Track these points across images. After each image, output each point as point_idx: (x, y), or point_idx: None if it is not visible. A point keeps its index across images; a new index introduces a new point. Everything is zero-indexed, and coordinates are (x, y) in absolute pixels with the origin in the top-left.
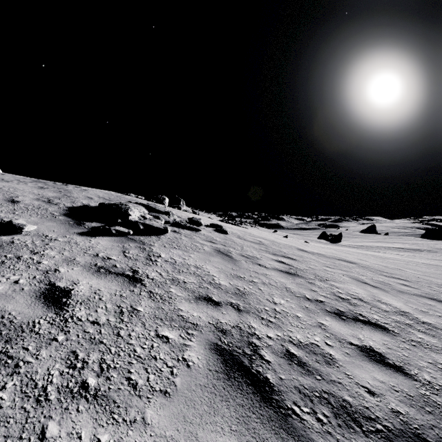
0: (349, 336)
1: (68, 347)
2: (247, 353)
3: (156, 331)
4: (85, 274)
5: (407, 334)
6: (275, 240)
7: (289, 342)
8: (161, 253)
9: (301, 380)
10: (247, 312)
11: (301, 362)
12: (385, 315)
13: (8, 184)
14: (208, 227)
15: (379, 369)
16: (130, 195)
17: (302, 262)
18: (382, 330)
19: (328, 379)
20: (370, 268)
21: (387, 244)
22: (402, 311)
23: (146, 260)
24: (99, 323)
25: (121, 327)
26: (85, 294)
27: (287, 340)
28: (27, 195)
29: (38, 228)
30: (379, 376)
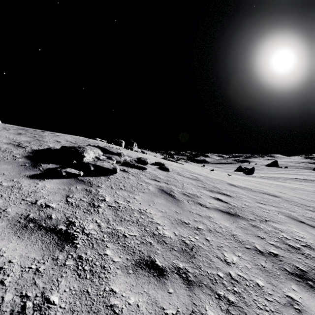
0: None
1: None
2: None
3: None
4: (6, 233)
5: None
6: (208, 175)
7: None
8: (106, 196)
9: None
10: (199, 285)
11: None
12: None
13: None
14: (153, 165)
15: None
16: (96, 139)
17: (237, 198)
18: None
19: None
20: (293, 201)
21: (289, 175)
22: None
23: (87, 206)
24: None
25: None
26: None
27: None
28: (0, 140)
29: None
30: None
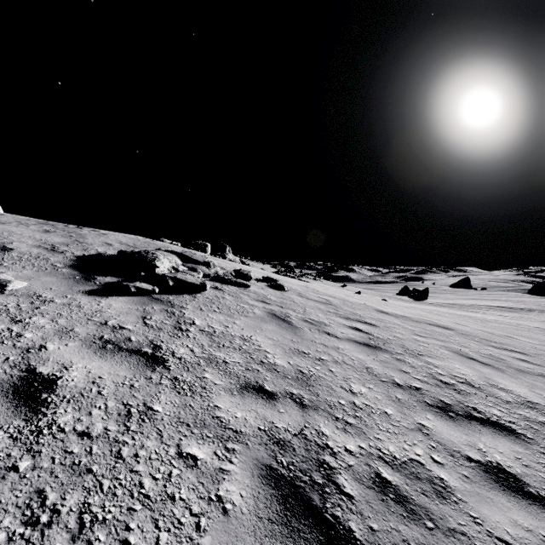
0: (464, 446)
1: (33, 483)
2: (317, 482)
3: (178, 446)
4: (84, 353)
5: (544, 440)
6: (347, 298)
7: (379, 460)
8: (196, 319)
9: (403, 531)
10: (315, 409)
11: (400, 496)
12: (508, 409)
13: (3, 226)
14: (259, 282)
15: (519, 505)
16: (163, 240)
17: (384, 328)
18: (509, 434)
19: (445, 527)
20: (473, 336)
21: (486, 301)
22: (530, 402)
23: (173, 330)
24: (91, 435)
25: (125, 440)
26: (78, 385)
27: (376, 456)
28: (25, 241)
29: (29, 286)
30: (521, 519)
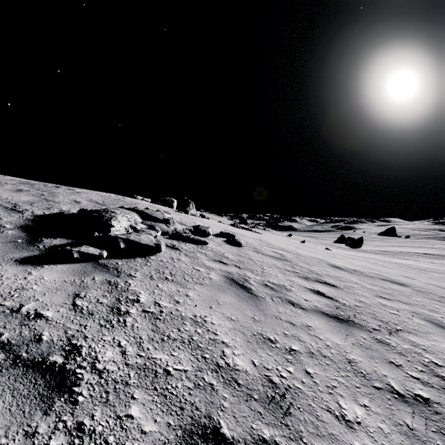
0: None
1: None
2: None
3: None
4: None
5: None
6: (299, 252)
7: None
8: (142, 293)
9: None
10: None
11: None
12: None
13: None
14: (217, 237)
15: None
16: (136, 197)
17: (346, 290)
18: None
19: None
20: (430, 293)
21: (413, 249)
22: None
23: (108, 314)
24: None
25: None
26: None
27: None
28: None
29: None
30: None
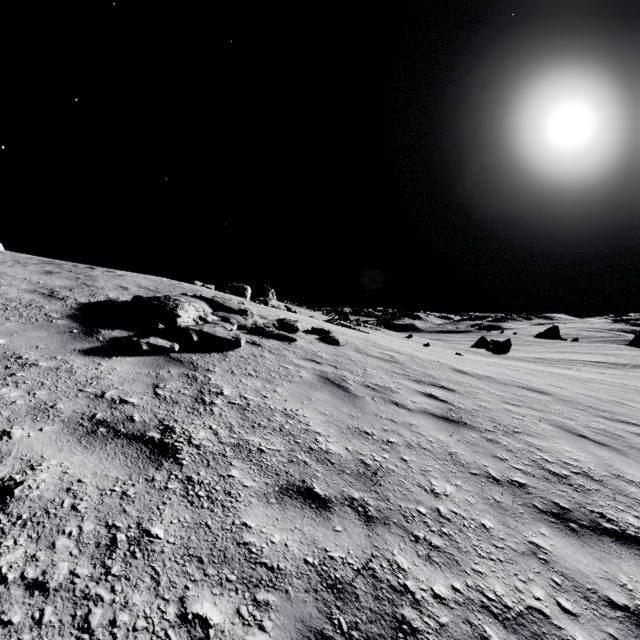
0: (600, 581)
1: None
2: None
3: (182, 601)
4: (64, 441)
5: None
6: (415, 354)
7: (483, 611)
8: (225, 387)
9: None
10: (385, 523)
11: None
12: None
13: None
14: (308, 334)
15: None
16: (194, 283)
17: (466, 394)
18: None
19: None
20: (575, 402)
21: (580, 355)
22: None
23: (193, 403)
24: (47, 587)
25: (100, 594)
26: (45, 495)
27: (478, 605)
28: (17, 285)
29: (9, 343)
30: None
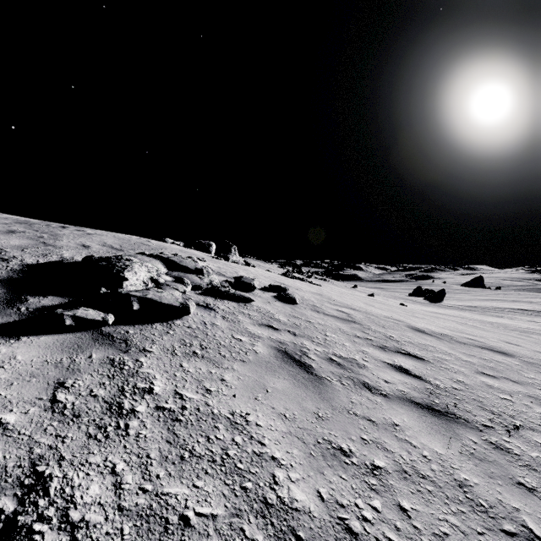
0: None
1: None
2: None
3: None
4: None
5: None
6: (369, 310)
7: None
8: (157, 378)
9: None
10: None
11: None
12: None
13: None
14: (265, 291)
15: None
16: (165, 240)
17: (437, 364)
18: None
19: None
20: None
21: (507, 303)
22: None
23: (102, 415)
24: None
25: None
26: None
27: None
28: None
29: None
30: None
